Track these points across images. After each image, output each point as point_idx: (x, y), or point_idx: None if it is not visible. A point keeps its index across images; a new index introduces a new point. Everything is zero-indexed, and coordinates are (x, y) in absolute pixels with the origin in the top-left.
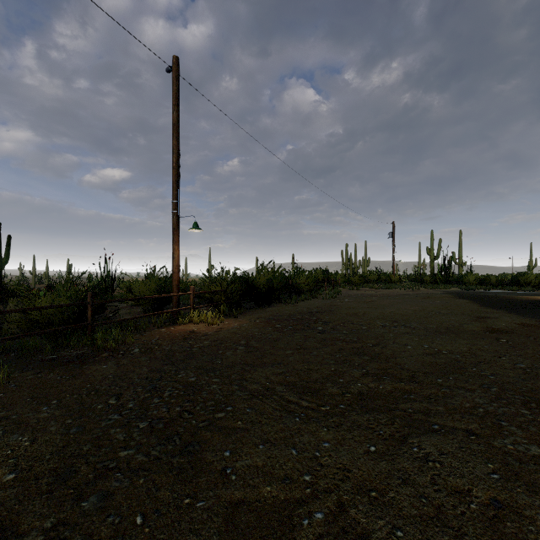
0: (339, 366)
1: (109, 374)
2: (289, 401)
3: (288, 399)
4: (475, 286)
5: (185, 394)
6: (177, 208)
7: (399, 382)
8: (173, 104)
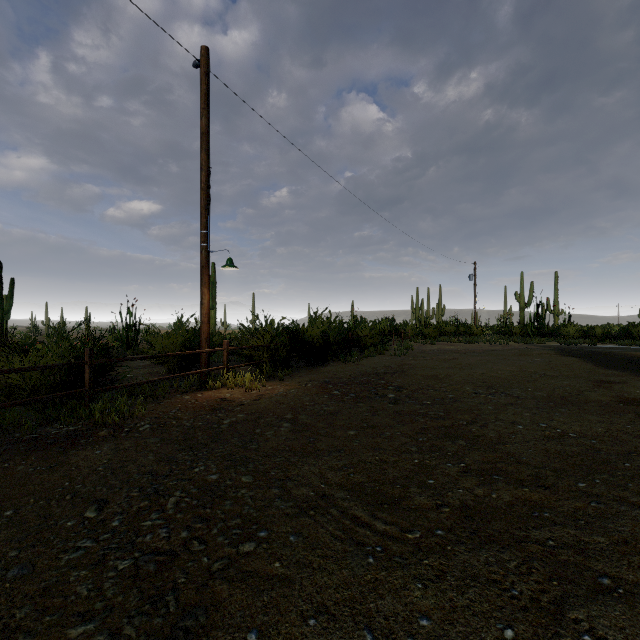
0: (425, 457)
1: (100, 464)
2: (356, 519)
3: (355, 516)
4: (577, 340)
5: (198, 504)
6: (207, 241)
7: (520, 487)
8: (201, 107)
